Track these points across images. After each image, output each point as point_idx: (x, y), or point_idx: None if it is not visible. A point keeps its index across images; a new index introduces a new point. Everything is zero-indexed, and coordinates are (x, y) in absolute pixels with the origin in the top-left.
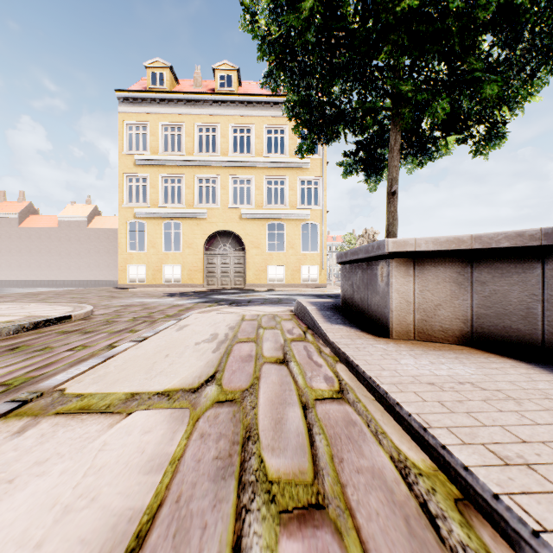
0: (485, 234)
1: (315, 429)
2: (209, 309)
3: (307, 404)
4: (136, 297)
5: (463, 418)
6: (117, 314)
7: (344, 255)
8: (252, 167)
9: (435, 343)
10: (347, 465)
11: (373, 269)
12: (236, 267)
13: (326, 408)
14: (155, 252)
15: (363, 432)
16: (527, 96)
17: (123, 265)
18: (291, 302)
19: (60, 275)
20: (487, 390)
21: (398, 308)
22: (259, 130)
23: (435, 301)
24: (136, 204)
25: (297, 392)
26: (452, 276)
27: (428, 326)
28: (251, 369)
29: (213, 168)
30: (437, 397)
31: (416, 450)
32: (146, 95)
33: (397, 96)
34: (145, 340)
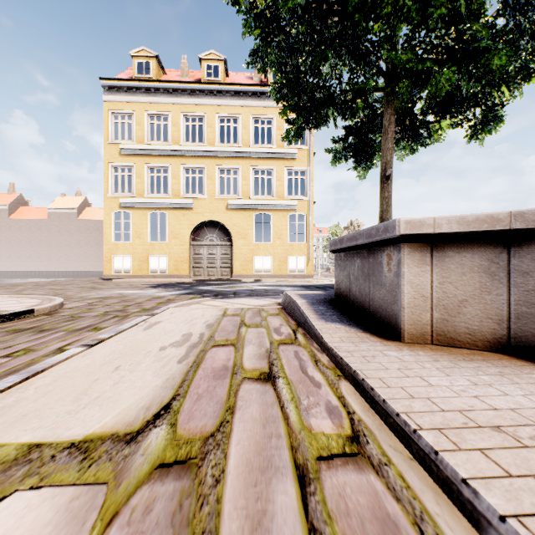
0: (530, 210)
1: None
2: (189, 302)
3: (305, 472)
4: (117, 288)
5: None
6: (88, 307)
7: (338, 241)
8: (239, 157)
9: (459, 349)
10: None
11: (377, 256)
12: (223, 258)
13: (338, 481)
14: (140, 243)
15: None
16: None
17: (108, 256)
18: (278, 294)
19: (50, 266)
20: None
21: (412, 305)
22: (246, 120)
23: (460, 296)
24: (122, 194)
25: (289, 441)
26: (482, 265)
27: (450, 327)
28: (224, 392)
29: (200, 158)
30: (526, 465)
31: None
32: (131, 84)
33: (393, 72)
34: (100, 343)
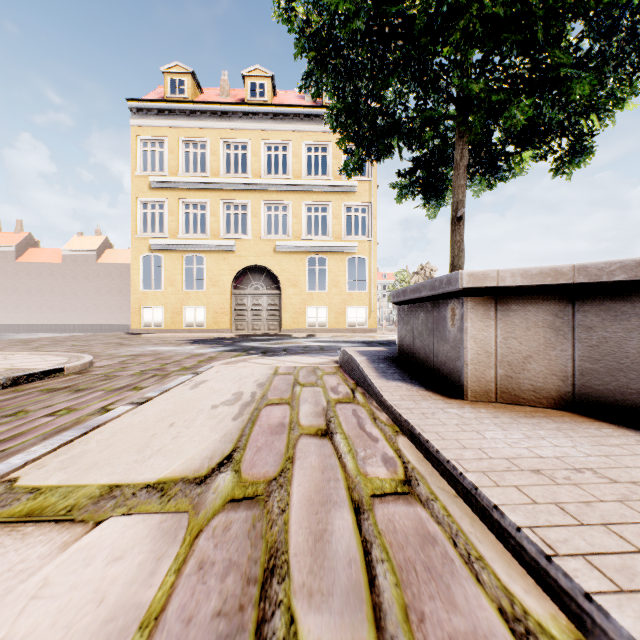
0: (592, 264)
1: (375, 551)
2: (235, 360)
3: (360, 505)
4: (149, 345)
5: (602, 536)
6: (122, 365)
7: (401, 293)
8: (289, 191)
9: (523, 406)
10: (432, 628)
11: (441, 310)
12: (270, 309)
13: (388, 511)
14: (174, 291)
15: (448, 557)
16: (625, 98)
17: (136, 307)
18: (335, 351)
19: (64, 318)
20: (619, 482)
21: (475, 361)
22: (297, 147)
23: (524, 352)
24: (152, 234)
25: (346, 483)
26: (546, 320)
27: (514, 384)
28: (283, 445)
29: (243, 191)
30: (552, 496)
31: (538, 595)
32: (163, 105)
33: (465, 100)
34: (148, 401)
